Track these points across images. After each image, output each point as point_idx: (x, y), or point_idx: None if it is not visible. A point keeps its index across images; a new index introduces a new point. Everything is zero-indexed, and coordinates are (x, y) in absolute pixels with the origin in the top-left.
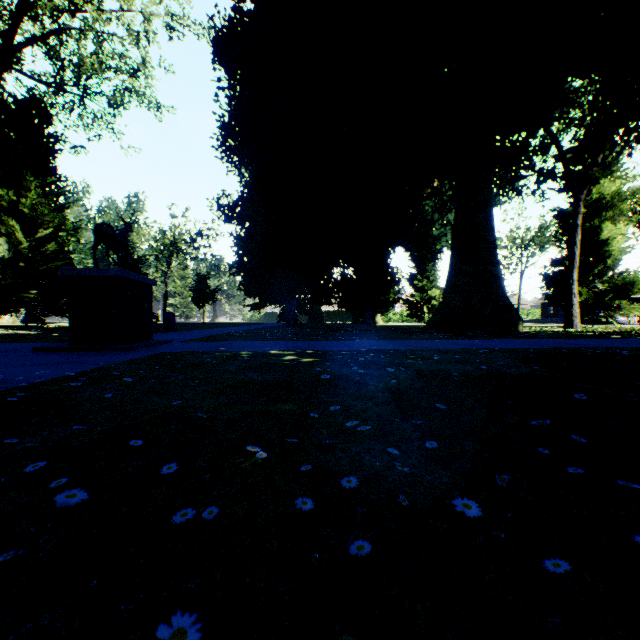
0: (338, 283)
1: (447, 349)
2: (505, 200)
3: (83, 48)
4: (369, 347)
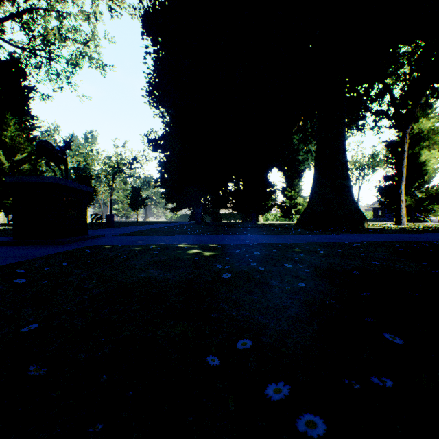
0: (232, 193)
1: (323, 242)
2: (349, 135)
3: (47, 22)
4: (259, 241)
